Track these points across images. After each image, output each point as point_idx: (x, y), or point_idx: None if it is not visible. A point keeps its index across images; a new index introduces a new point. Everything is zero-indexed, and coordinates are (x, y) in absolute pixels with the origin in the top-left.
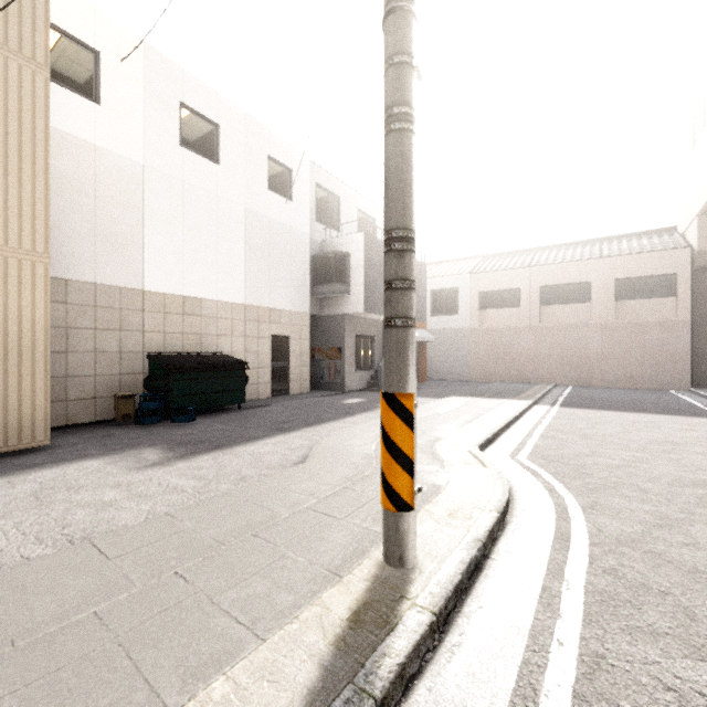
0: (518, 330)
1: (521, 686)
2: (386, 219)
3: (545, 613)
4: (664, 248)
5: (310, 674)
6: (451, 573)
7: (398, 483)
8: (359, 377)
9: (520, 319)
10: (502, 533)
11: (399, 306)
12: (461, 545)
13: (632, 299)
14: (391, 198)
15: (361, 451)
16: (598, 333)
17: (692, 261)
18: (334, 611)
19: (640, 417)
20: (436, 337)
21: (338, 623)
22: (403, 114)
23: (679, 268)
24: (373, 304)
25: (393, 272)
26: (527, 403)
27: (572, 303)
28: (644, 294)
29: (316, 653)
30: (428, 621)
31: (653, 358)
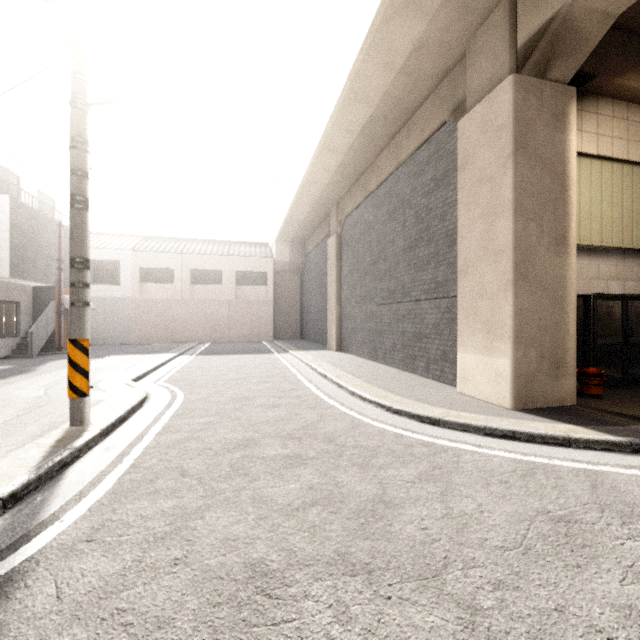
0: (173, 302)
1: (139, 437)
2: (72, 251)
3: (153, 423)
4: (261, 256)
5: (41, 454)
6: (110, 421)
7: (80, 384)
8: (1, 344)
9: (175, 293)
10: (140, 409)
11: (80, 296)
12: (116, 413)
13: (245, 285)
14: (75, 241)
15: (31, 395)
16: (227, 306)
17: (274, 266)
18: (45, 443)
19: (238, 356)
20: (97, 304)
21: (50, 444)
22: (83, 201)
23: (268, 270)
24: (22, 270)
25: (77, 279)
26: (174, 355)
27: (211, 284)
28: (252, 283)
29: (41, 451)
30: (99, 432)
31: (256, 323)
